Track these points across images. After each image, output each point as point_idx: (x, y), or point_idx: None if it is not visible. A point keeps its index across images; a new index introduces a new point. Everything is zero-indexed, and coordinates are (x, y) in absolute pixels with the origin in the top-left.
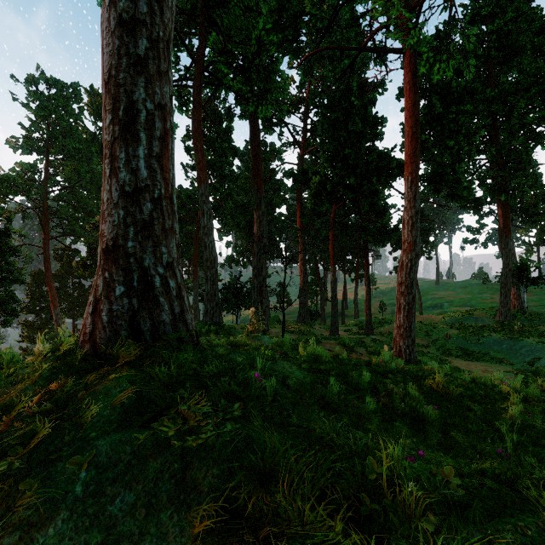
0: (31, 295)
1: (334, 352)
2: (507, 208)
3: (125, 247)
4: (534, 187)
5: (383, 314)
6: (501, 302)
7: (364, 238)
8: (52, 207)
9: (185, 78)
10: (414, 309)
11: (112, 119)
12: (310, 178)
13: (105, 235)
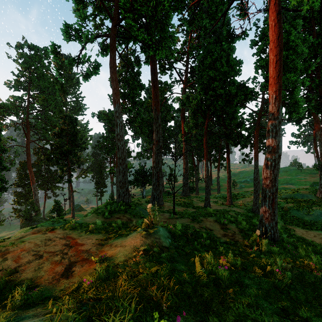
0: (19, 176)
1: (213, 230)
2: None
3: None
4: None
5: (235, 188)
6: (320, 184)
7: (227, 142)
8: (32, 122)
9: (106, 34)
10: (277, 198)
11: None
12: (190, 102)
13: None
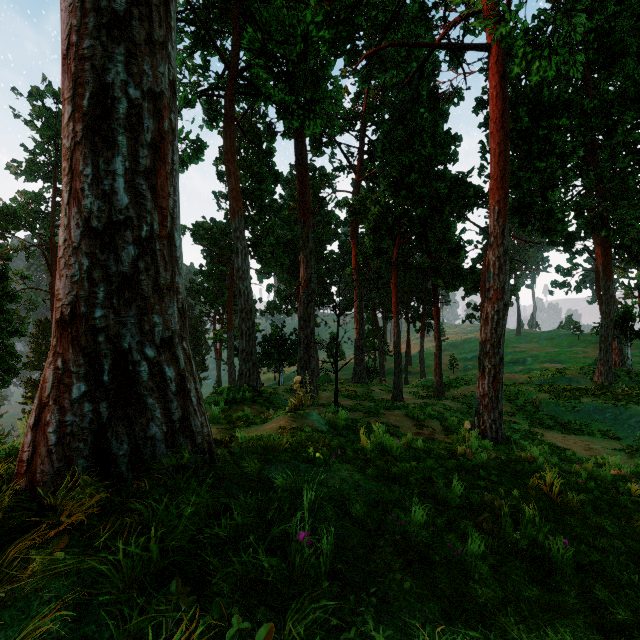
0: (35, 349)
1: (400, 427)
2: (609, 244)
3: (90, 317)
4: (638, 219)
5: (454, 371)
6: (600, 359)
7: (434, 282)
8: None
9: (215, 87)
10: (501, 374)
11: (73, 113)
12: (368, 209)
13: (59, 298)
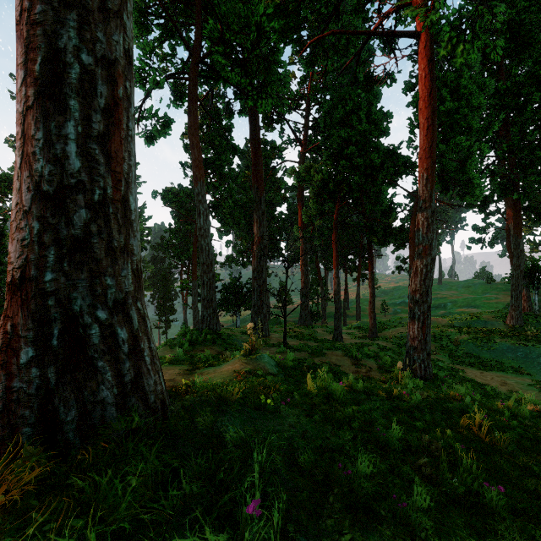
0: None
1: (341, 366)
2: (519, 207)
3: (40, 281)
4: None
5: (385, 314)
6: (511, 305)
7: (369, 239)
8: None
9: (181, 72)
10: (429, 319)
11: (25, 77)
12: (312, 176)
13: (11, 261)
